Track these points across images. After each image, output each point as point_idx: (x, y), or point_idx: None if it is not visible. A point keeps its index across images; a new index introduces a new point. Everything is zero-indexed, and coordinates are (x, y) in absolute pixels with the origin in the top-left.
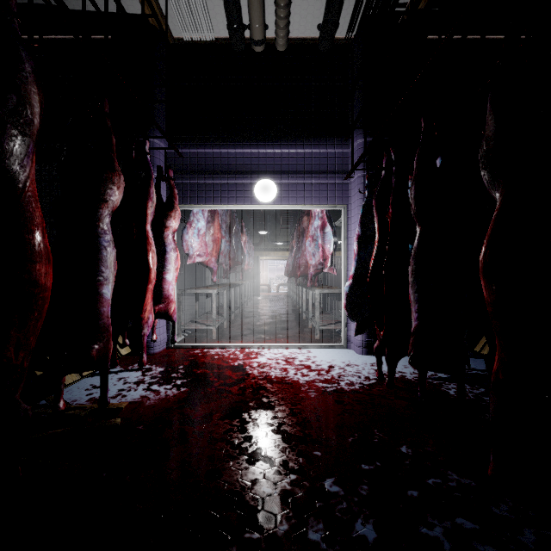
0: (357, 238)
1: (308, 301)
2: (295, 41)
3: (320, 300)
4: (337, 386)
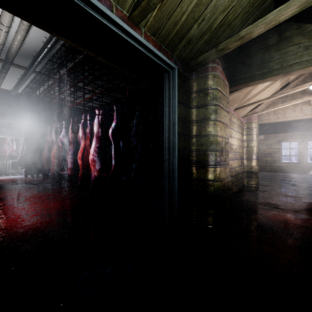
0: (22, 147)
1: (7, 165)
2: (2, 89)
3: (13, 165)
4: (15, 178)
